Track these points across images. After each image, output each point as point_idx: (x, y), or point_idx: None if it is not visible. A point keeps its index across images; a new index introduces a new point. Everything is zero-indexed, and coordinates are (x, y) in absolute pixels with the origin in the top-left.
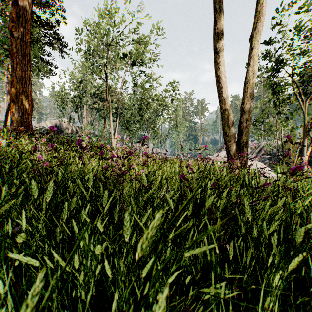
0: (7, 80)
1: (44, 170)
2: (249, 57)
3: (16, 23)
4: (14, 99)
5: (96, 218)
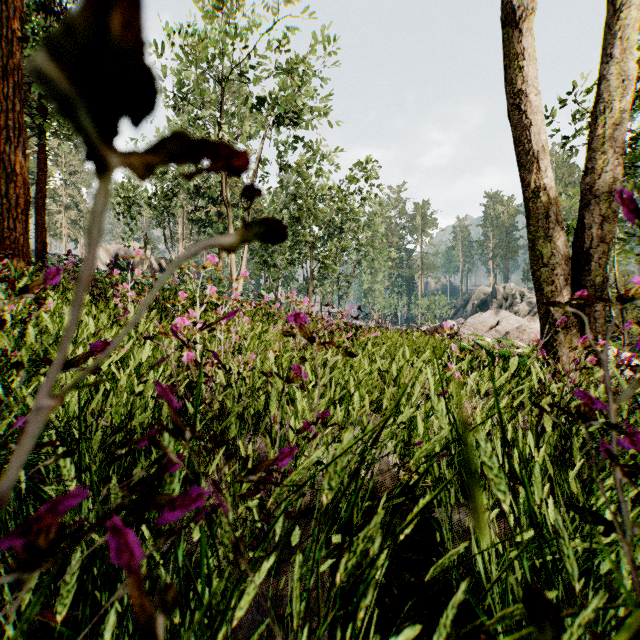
0: None
1: None
2: (609, 37)
3: None
4: None
5: None
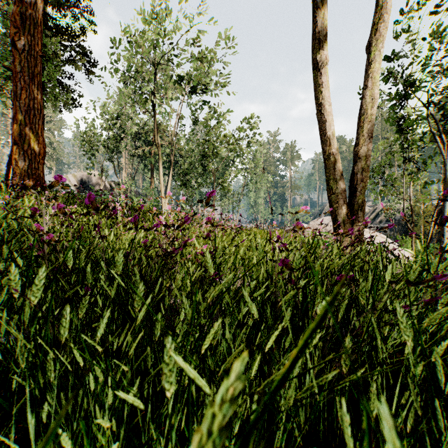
0: (12, 116)
1: (46, 246)
2: (367, 75)
3: (21, 28)
4: (17, 140)
5: (125, 332)
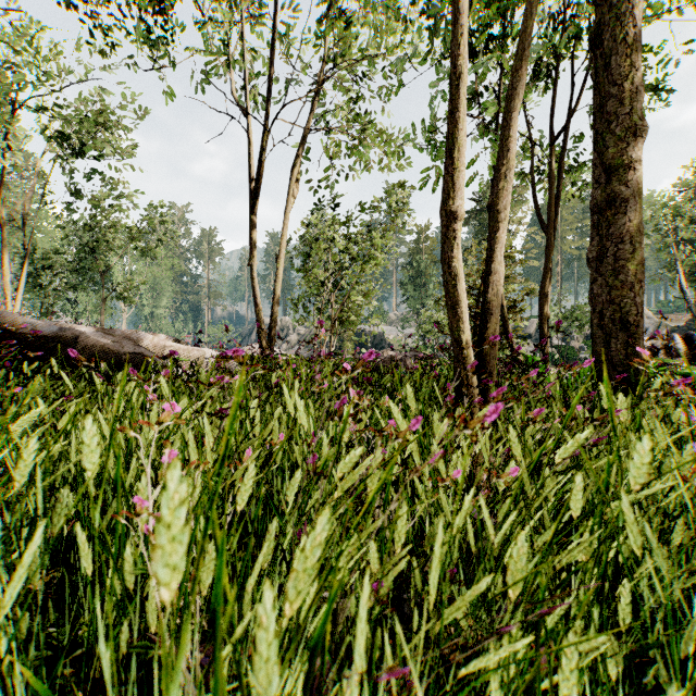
0: None
1: None
2: (276, 275)
3: None
4: None
5: None
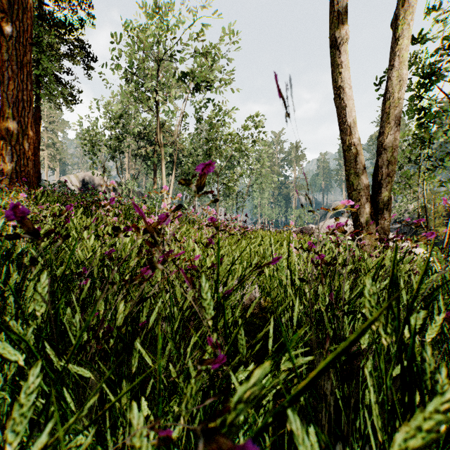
0: None
1: None
2: (393, 54)
3: (9, 13)
4: (5, 134)
5: None
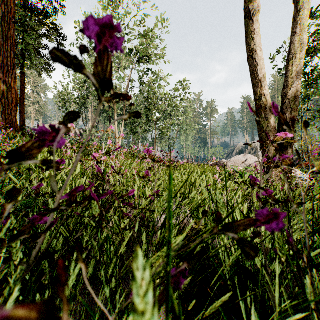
0: None
1: None
2: (295, 23)
3: None
4: None
5: None
